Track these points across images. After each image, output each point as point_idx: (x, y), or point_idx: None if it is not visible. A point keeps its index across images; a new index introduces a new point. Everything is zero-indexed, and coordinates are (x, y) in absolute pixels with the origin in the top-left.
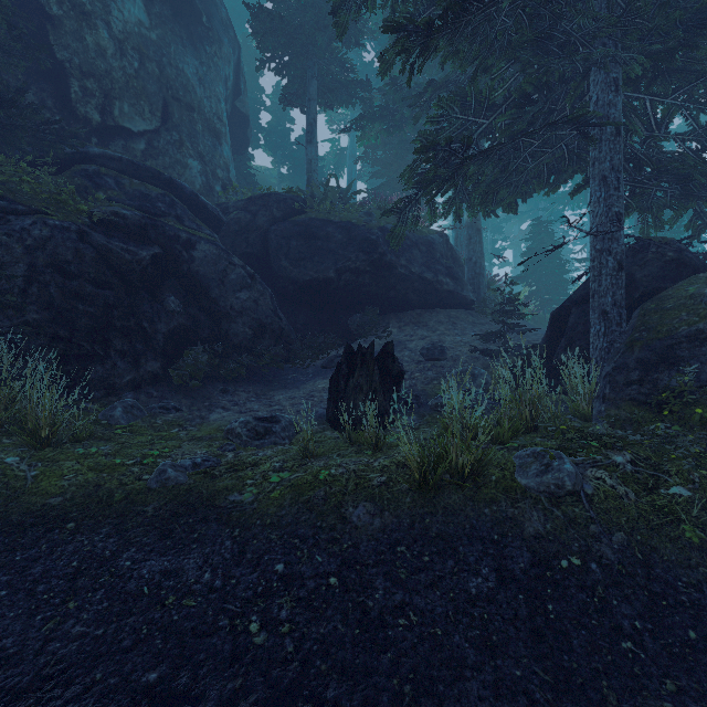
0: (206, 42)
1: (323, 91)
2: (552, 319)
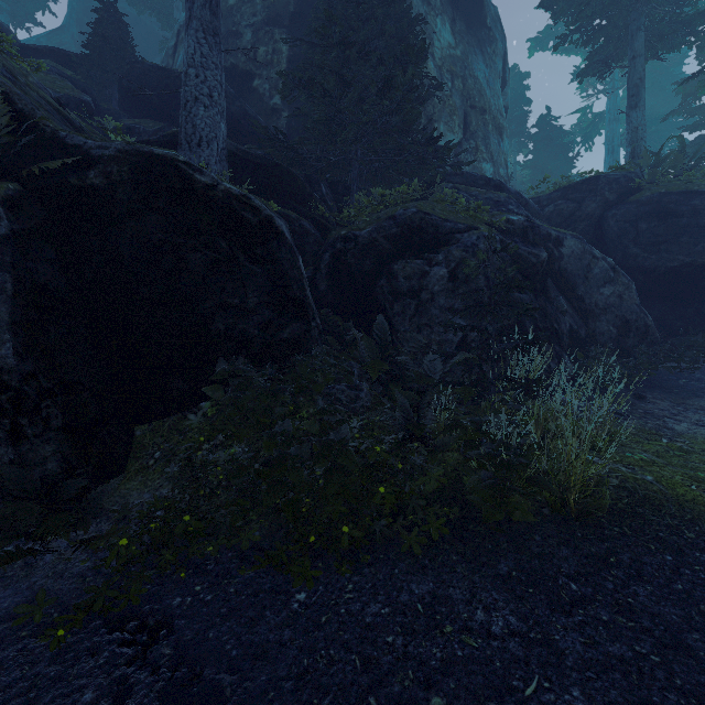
0: (486, 44)
1: (649, 41)
2: None
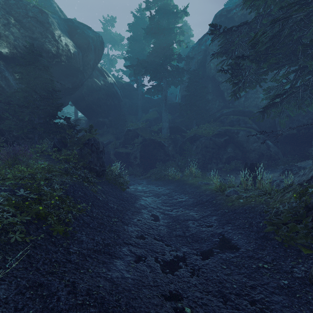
0: None
1: None
2: None
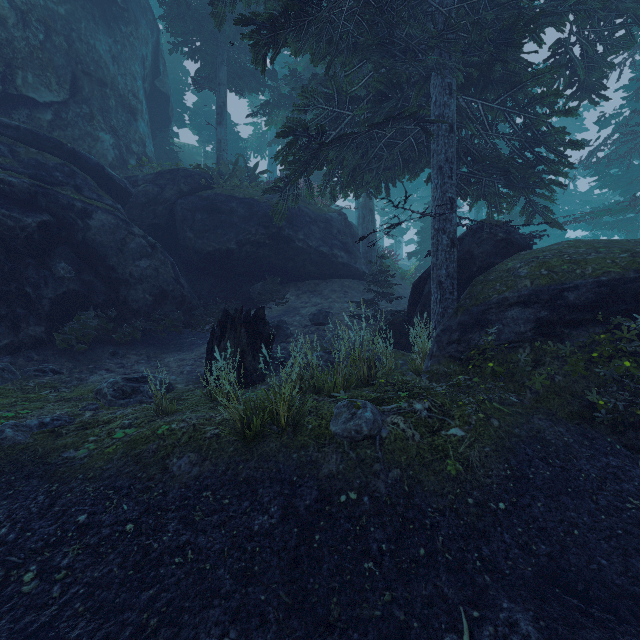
0: (121, 22)
1: (232, 77)
2: (413, 289)
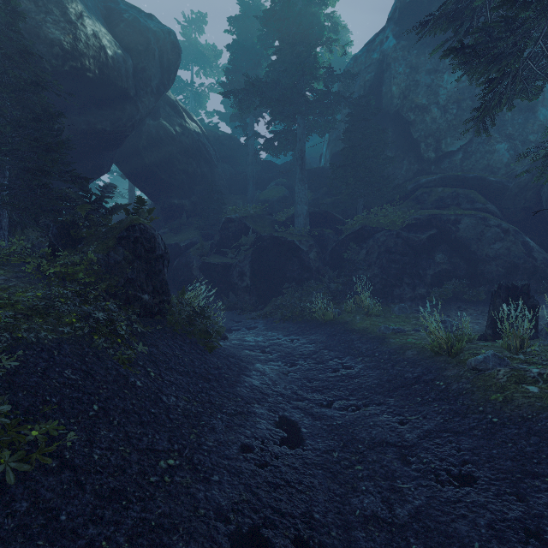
0: None
1: None
2: None
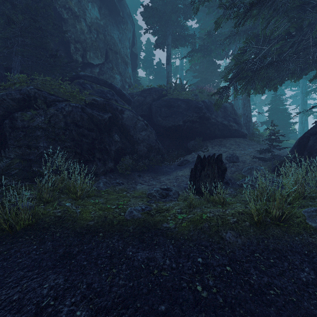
0: (121, 23)
1: (173, 40)
2: (298, 142)
